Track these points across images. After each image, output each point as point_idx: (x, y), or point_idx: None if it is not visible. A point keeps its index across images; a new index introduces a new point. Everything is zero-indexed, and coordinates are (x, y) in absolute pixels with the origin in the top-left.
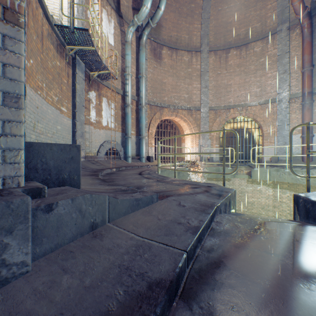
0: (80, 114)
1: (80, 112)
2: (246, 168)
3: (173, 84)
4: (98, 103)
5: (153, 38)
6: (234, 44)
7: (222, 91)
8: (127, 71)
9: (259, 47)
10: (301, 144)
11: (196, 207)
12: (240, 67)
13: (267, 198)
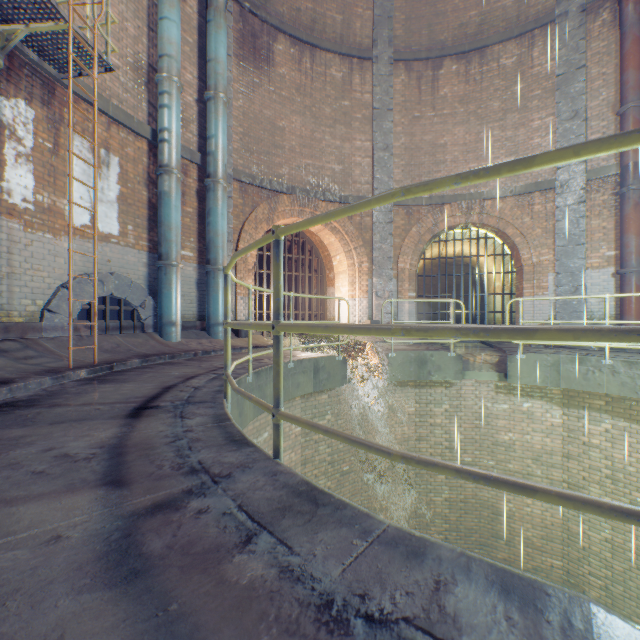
0: None
1: None
2: (484, 351)
3: (305, 134)
4: (46, 146)
5: (249, 3)
6: (454, 46)
7: (424, 160)
8: (164, 71)
9: (513, 55)
10: (614, 292)
11: None
12: (466, 104)
13: (548, 433)
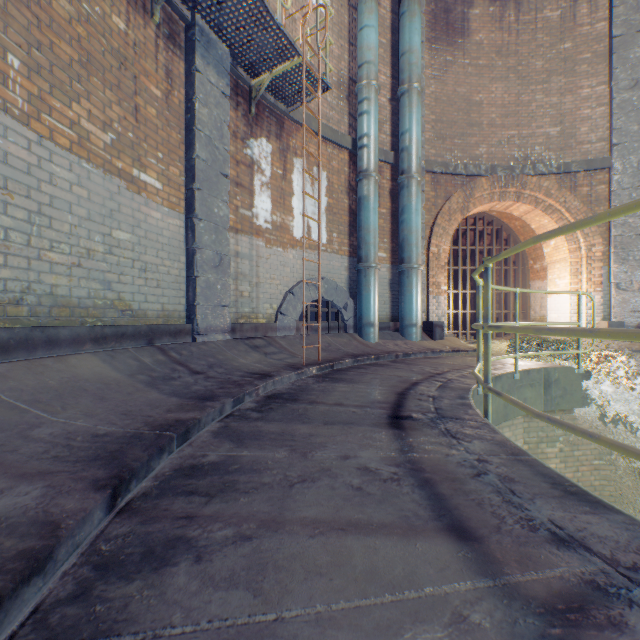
0: (212, 200)
1: (210, 192)
2: None
3: (507, 101)
4: (278, 173)
5: None
6: None
7: None
8: (363, 79)
9: None
10: None
11: None
12: None
13: None
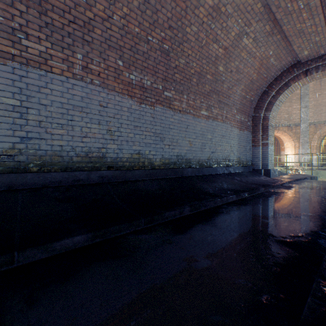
0: None
1: None
2: None
3: None
4: None
5: None
6: None
7: (322, 108)
8: None
9: None
10: None
11: (299, 177)
12: None
13: None
